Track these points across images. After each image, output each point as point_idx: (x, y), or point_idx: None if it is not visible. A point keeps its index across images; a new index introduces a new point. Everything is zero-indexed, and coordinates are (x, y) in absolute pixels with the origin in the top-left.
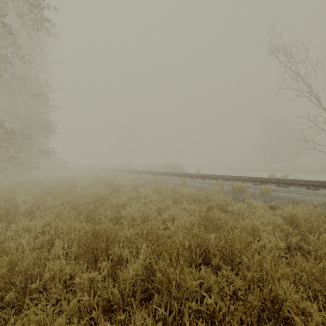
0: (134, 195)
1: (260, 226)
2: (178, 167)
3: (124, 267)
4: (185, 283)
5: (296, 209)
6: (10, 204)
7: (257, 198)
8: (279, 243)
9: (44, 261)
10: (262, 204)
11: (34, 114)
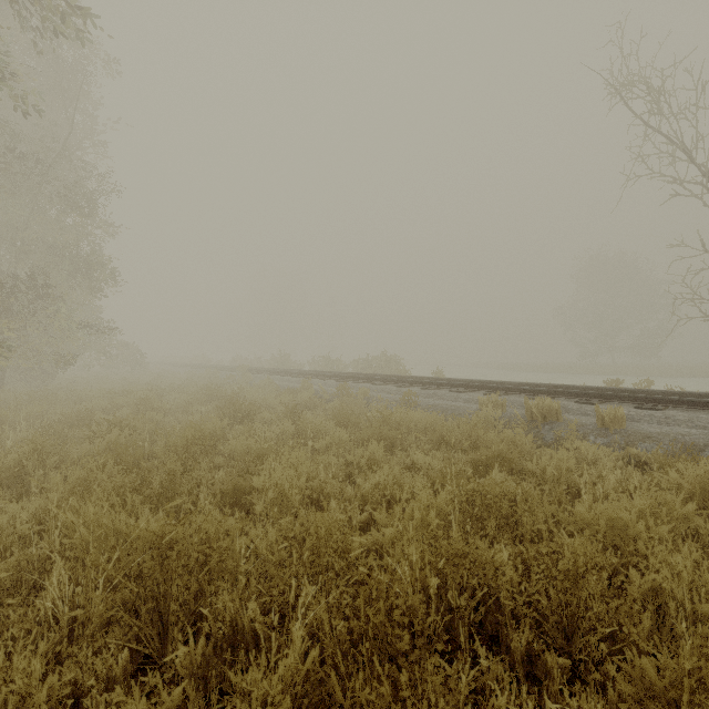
0: (288, 430)
1: (634, 524)
2: (391, 364)
3: (239, 674)
4: None
5: None
6: None
7: (591, 437)
8: (699, 578)
9: None
10: (607, 453)
11: (65, 241)
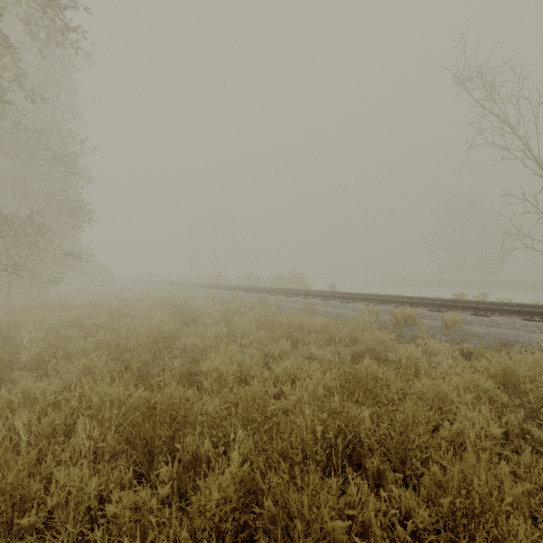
0: (223, 331)
1: (451, 393)
2: (298, 280)
3: (202, 478)
4: (320, 518)
5: (514, 359)
6: (5, 348)
7: (438, 336)
8: (489, 427)
9: (52, 463)
10: (447, 347)
11: (55, 190)
